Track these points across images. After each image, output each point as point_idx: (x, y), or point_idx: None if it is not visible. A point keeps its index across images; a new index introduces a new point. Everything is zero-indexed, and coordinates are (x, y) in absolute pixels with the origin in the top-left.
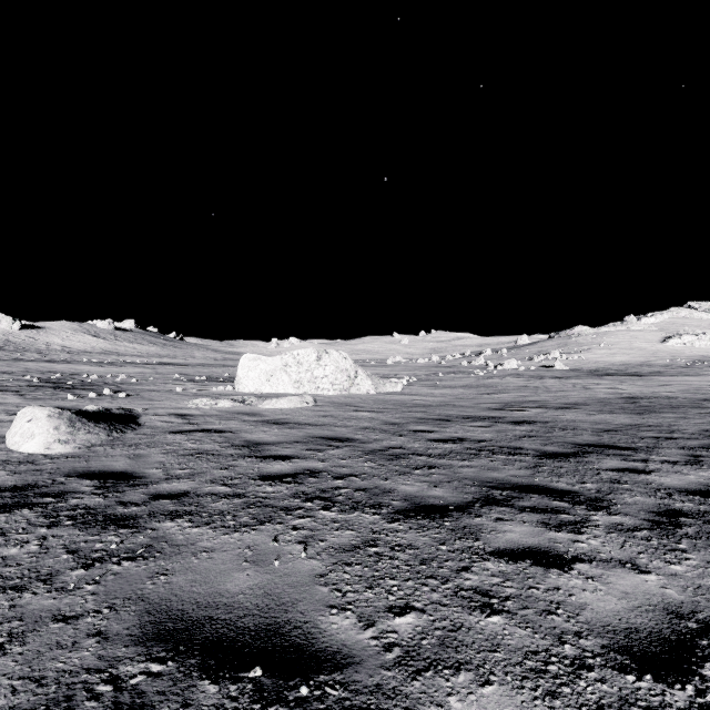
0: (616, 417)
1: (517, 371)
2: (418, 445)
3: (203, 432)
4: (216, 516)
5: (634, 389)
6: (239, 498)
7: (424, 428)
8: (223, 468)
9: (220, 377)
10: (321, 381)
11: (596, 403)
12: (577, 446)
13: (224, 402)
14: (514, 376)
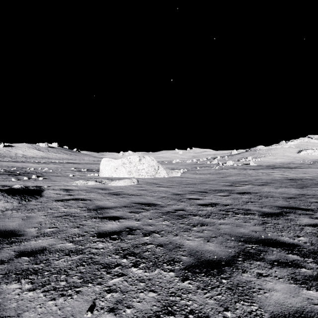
0: (290, 190)
1: (233, 166)
2: (192, 208)
3: (74, 200)
4: (54, 275)
5: (292, 175)
6: (77, 255)
7: (194, 197)
8: (76, 227)
9: (93, 169)
10: (141, 171)
11: (276, 182)
12: (279, 208)
13: (91, 182)
14: (232, 168)
